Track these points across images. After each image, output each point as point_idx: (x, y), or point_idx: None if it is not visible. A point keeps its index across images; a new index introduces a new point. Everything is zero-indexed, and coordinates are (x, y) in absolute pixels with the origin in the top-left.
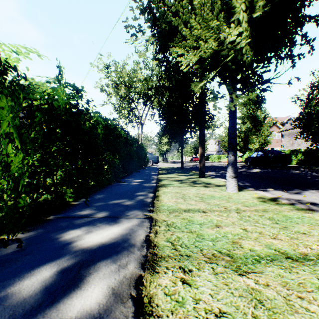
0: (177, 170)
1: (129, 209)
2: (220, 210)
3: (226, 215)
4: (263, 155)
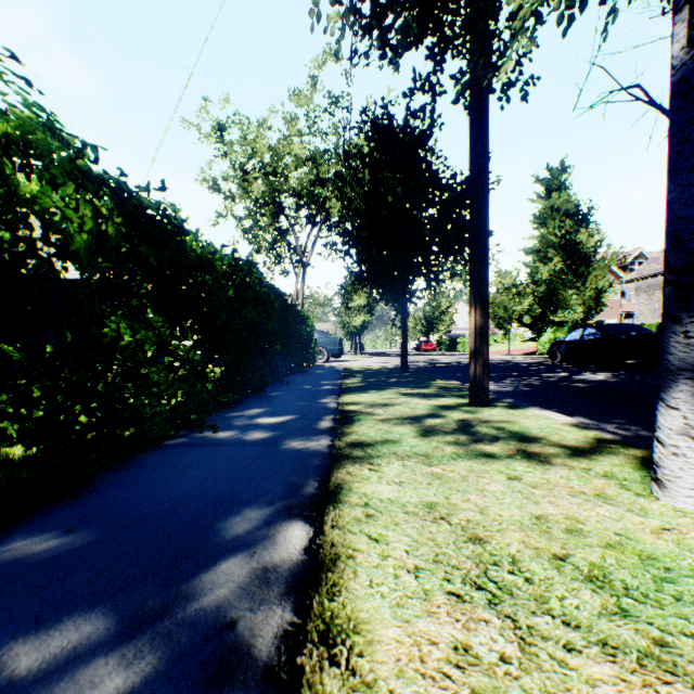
0: (391, 375)
1: None
2: None
3: None
4: (599, 336)
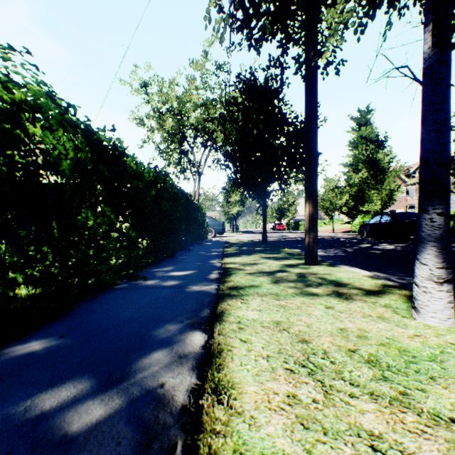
0: (256, 245)
1: None
2: None
3: None
4: (391, 220)
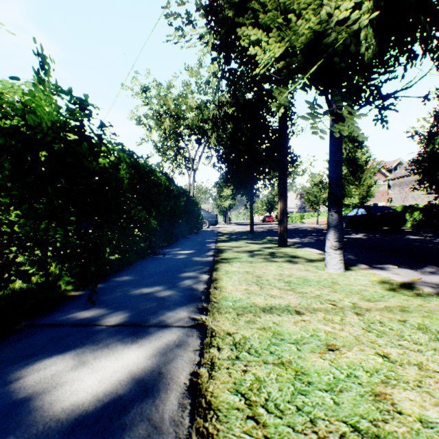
0: (244, 234)
1: (167, 306)
2: (324, 307)
3: (338, 320)
4: (365, 213)
